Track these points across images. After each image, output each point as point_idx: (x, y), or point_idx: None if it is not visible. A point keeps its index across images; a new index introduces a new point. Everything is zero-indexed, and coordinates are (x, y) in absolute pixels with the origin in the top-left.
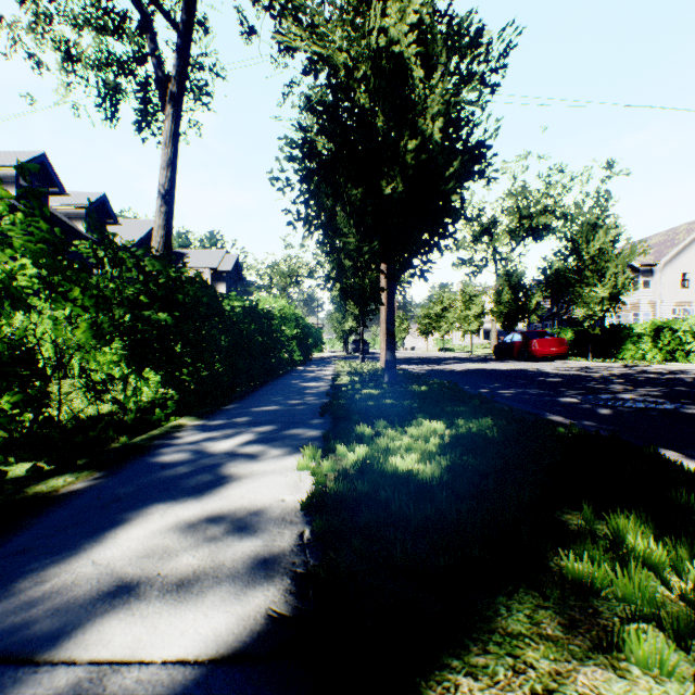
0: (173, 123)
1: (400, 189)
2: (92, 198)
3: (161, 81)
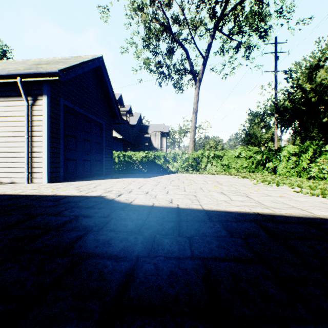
0: (198, 88)
1: (327, 120)
2: (128, 107)
3: (194, 74)
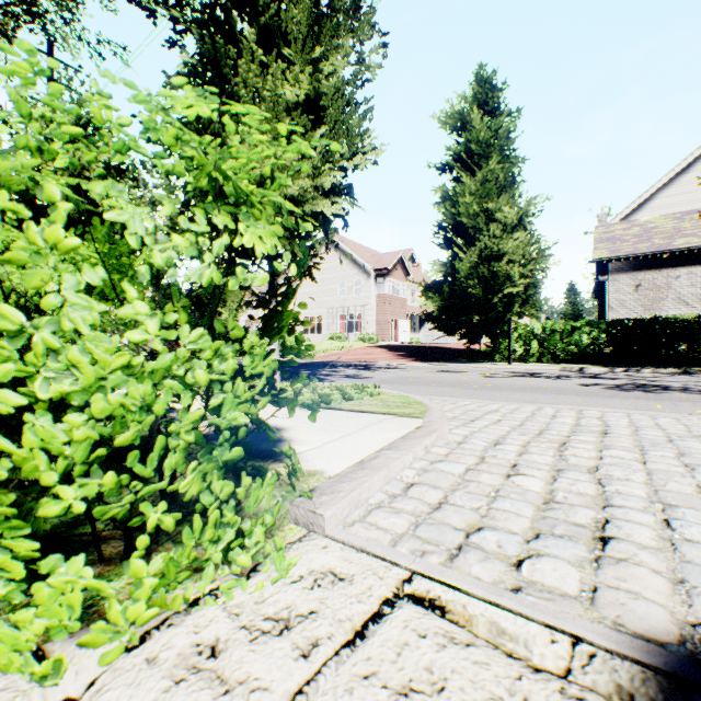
0: None
1: None
2: None
3: None
